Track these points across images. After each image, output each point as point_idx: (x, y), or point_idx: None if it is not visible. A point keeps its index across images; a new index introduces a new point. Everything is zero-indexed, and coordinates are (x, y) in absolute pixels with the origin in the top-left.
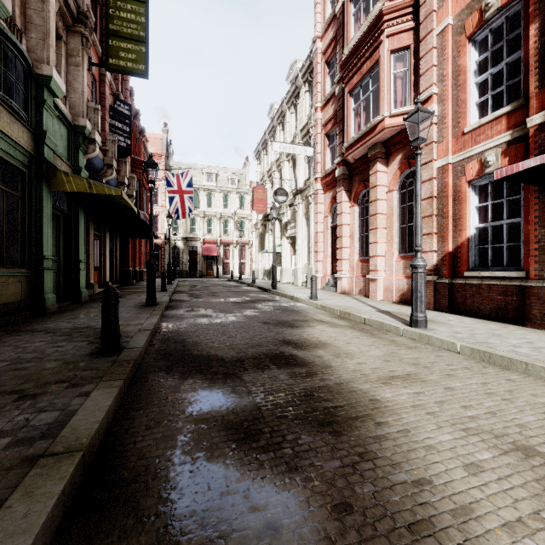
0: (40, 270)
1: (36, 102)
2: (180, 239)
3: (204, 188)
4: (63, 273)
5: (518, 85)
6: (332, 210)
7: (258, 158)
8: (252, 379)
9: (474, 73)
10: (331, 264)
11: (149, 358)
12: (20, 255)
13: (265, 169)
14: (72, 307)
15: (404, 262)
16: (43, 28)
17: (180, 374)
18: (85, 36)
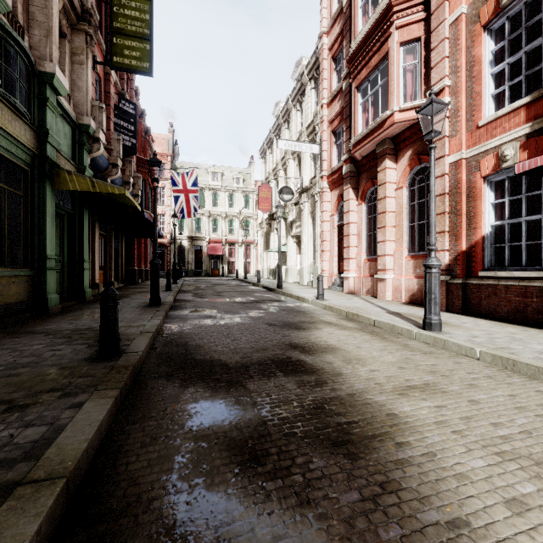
0: (43, 270)
1: (38, 100)
2: (186, 239)
3: (210, 188)
4: (67, 273)
5: (538, 75)
6: (339, 209)
7: (263, 157)
8: (257, 388)
9: (490, 63)
10: (338, 263)
11: (149, 363)
12: (22, 254)
13: (270, 168)
14: (76, 308)
15: (414, 262)
16: (46, 25)
17: (180, 381)
18: (89, 34)
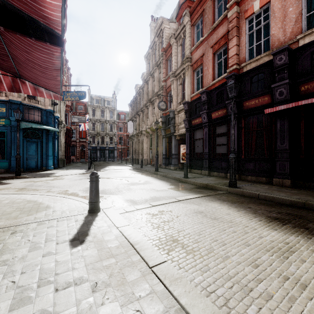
0: None
1: None
2: None
3: None
4: None
5: None
6: None
7: None
8: None
9: None
10: None
11: None
12: None
13: None
14: None
15: None
16: None
17: None
18: None
